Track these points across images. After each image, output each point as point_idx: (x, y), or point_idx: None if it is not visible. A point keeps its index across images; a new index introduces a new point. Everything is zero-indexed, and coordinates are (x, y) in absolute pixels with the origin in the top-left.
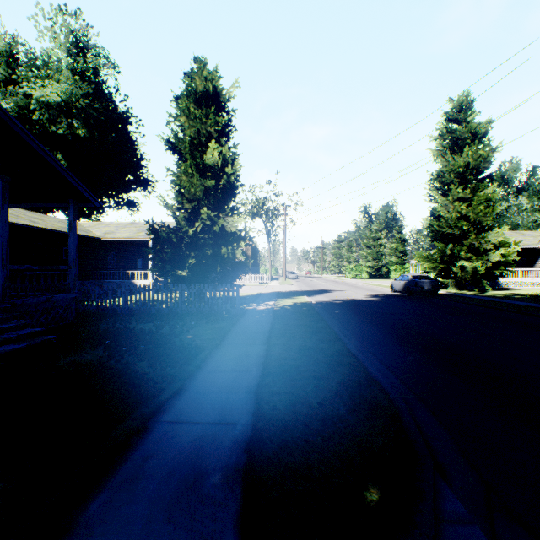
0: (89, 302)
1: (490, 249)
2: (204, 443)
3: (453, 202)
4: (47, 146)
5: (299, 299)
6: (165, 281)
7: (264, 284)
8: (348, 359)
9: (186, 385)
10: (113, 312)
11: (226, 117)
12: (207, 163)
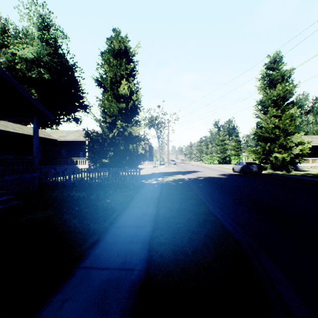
0: (47, 179)
1: (292, 146)
2: (109, 287)
3: (270, 118)
4: (26, 84)
5: (177, 176)
6: (96, 165)
7: (156, 167)
8: (210, 218)
9: (101, 237)
10: (62, 185)
11: (132, 65)
12: (120, 93)
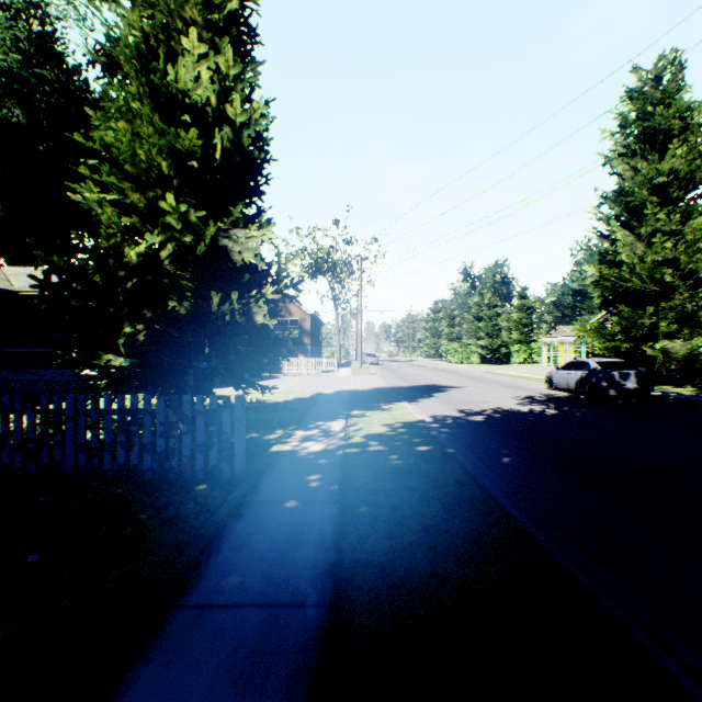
0: None
1: None
2: None
3: (644, 238)
4: None
5: (395, 411)
6: None
7: (328, 374)
8: None
9: None
10: None
11: (234, 2)
12: (178, 87)
